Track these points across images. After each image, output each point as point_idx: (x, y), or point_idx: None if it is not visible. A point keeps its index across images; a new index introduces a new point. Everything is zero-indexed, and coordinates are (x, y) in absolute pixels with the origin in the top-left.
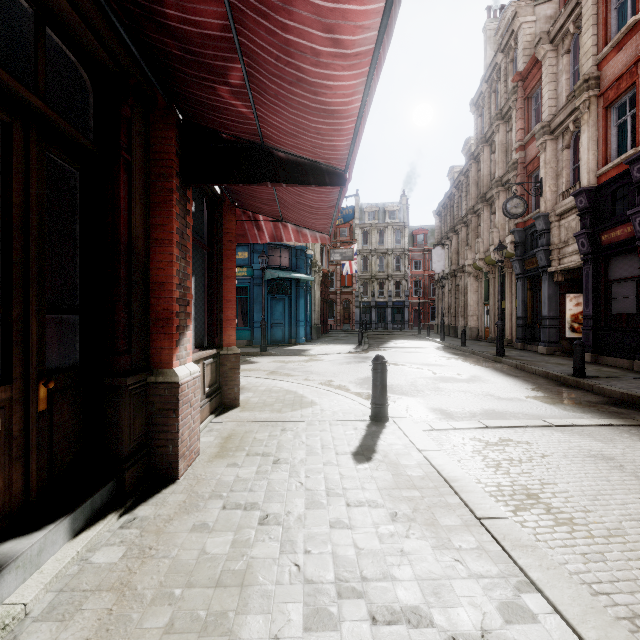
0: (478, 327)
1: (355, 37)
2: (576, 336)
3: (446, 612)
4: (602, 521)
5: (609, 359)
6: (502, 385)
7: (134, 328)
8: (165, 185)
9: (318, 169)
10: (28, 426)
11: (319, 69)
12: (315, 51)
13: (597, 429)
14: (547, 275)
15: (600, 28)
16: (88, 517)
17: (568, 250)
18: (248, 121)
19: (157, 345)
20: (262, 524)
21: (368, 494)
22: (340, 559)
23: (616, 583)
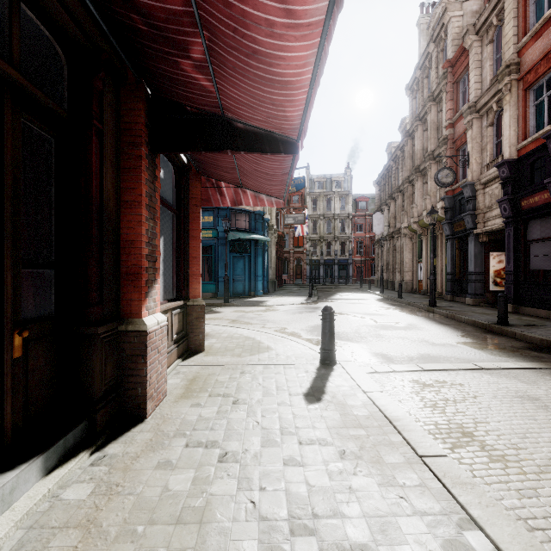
0: (413, 281)
1: (307, 7)
2: (498, 289)
3: (393, 550)
4: (532, 458)
5: (528, 309)
6: (435, 332)
7: (106, 282)
8: (135, 152)
9: (273, 138)
10: (3, 372)
11: (273, 40)
12: (269, 22)
13: (522, 372)
14: (473, 236)
15: (520, 20)
16: (61, 455)
17: (492, 214)
18: (209, 94)
19: (127, 297)
20: (221, 461)
21: (318, 433)
22: (293, 496)
23: (550, 519)
